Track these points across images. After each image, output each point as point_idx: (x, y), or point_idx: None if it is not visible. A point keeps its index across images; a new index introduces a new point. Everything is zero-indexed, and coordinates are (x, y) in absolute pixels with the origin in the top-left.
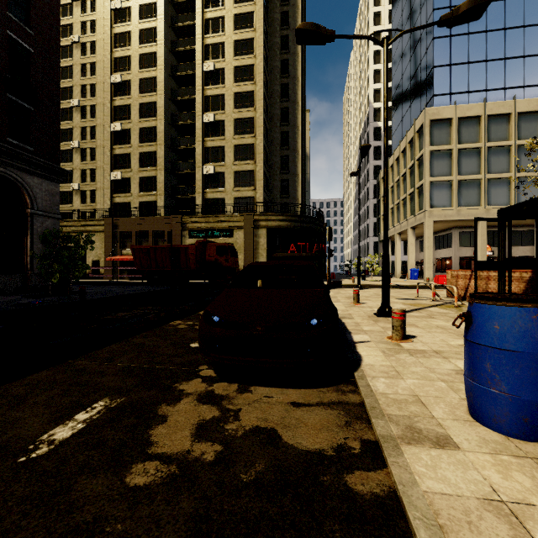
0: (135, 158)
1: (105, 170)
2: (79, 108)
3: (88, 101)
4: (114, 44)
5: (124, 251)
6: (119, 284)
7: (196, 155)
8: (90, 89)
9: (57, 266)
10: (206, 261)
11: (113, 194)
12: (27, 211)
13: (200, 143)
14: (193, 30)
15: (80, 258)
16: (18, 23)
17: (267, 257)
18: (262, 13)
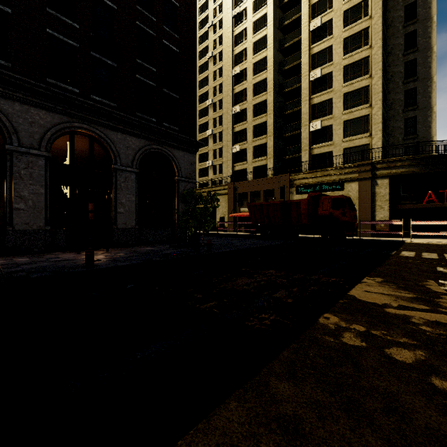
0: (250, 131)
1: (228, 146)
2: (212, 105)
3: (217, 97)
4: (234, 44)
5: (242, 209)
6: (238, 236)
7: (302, 114)
8: (218, 88)
9: (192, 222)
10: (318, 215)
11: (233, 164)
12: (175, 178)
13: (306, 102)
14: None
15: (212, 215)
16: (170, 33)
17: (389, 210)
18: None
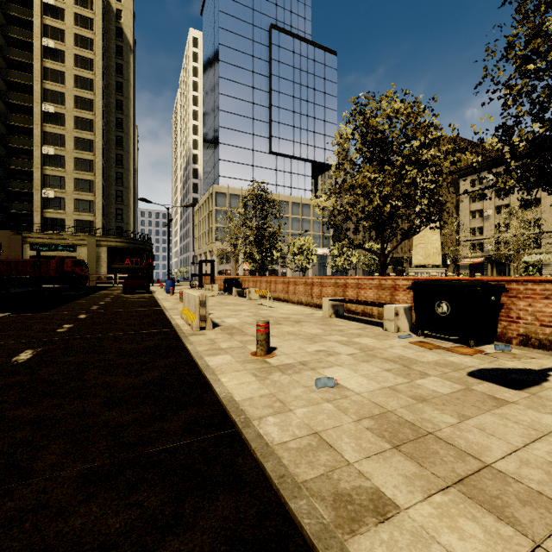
0: None
1: None
2: None
3: None
4: None
5: None
6: None
7: (34, 179)
8: None
9: None
10: (64, 270)
11: None
12: None
13: (39, 170)
14: (27, 66)
15: None
16: None
17: (107, 268)
18: (102, 85)
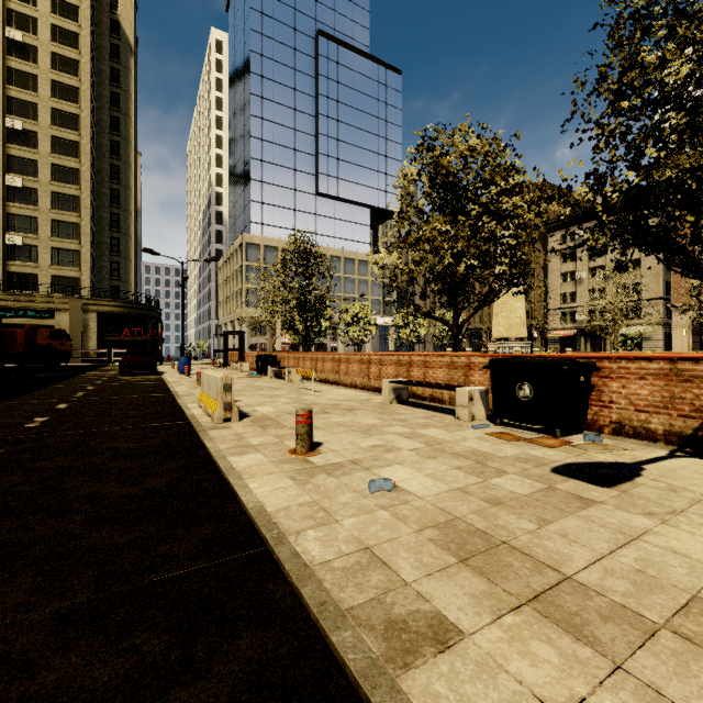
0: None
1: None
2: None
3: None
4: None
5: None
6: None
7: None
8: None
9: None
10: (37, 344)
11: None
12: None
13: None
14: None
15: None
16: None
17: (98, 340)
18: (90, 96)
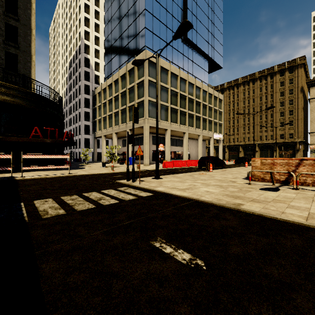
0: None
1: None
2: None
3: None
4: None
5: None
6: None
7: None
8: None
9: None
10: None
11: None
12: None
13: None
14: None
15: None
16: None
17: None
18: None
